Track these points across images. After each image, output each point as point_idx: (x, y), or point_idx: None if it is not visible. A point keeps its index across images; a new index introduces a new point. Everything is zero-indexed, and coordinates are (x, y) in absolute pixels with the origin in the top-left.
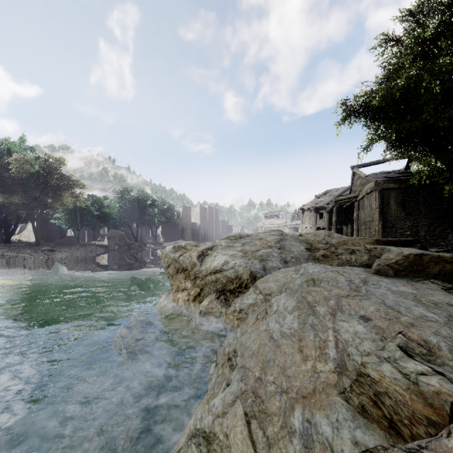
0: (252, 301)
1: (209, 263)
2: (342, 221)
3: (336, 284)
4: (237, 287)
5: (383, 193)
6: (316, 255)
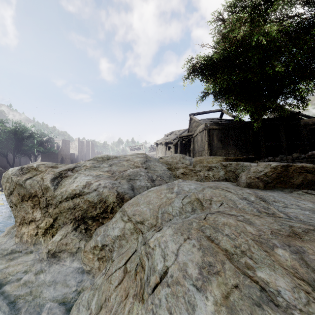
0: (118, 232)
1: (66, 186)
2: (182, 152)
3: (234, 205)
4: (101, 213)
5: (210, 132)
6: (177, 173)
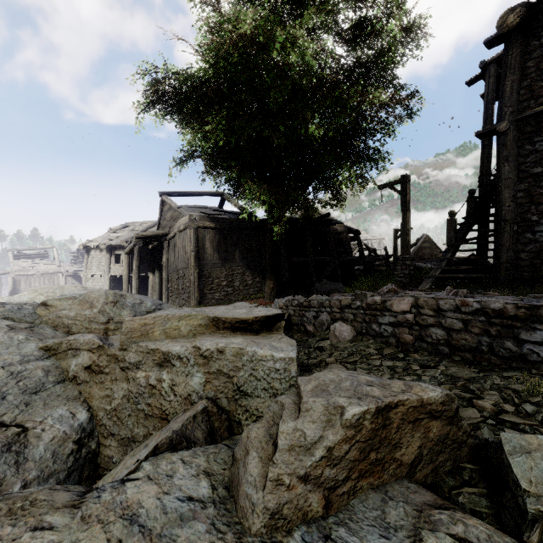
0: None
1: None
2: (149, 267)
3: None
4: None
5: (200, 232)
6: (70, 369)
